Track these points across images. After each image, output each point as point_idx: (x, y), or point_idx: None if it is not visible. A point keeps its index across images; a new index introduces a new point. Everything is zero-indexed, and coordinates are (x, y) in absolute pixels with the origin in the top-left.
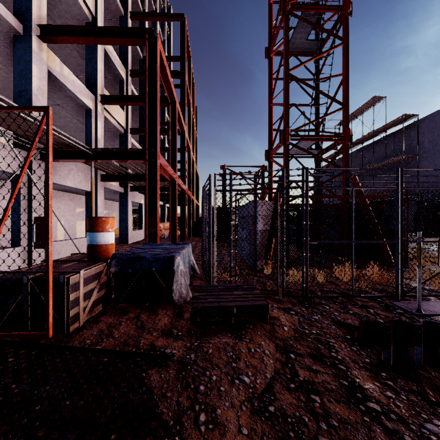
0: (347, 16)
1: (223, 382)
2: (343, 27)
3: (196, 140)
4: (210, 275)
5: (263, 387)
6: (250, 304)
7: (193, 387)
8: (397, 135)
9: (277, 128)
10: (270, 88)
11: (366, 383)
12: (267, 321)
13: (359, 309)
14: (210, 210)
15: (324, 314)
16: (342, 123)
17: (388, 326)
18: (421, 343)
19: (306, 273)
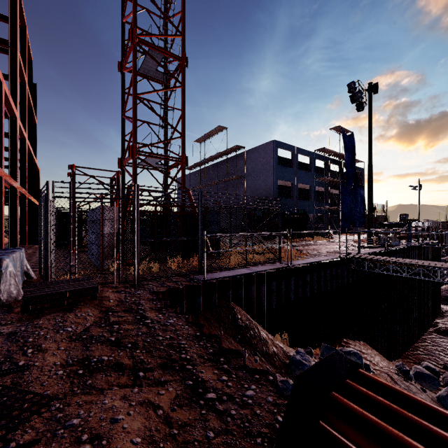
0: (184, 67)
1: (49, 333)
2: (182, 74)
3: (35, 125)
4: (47, 276)
5: (82, 330)
6: (82, 288)
7: (23, 341)
8: (234, 159)
9: (128, 141)
10: (123, 101)
11: (151, 315)
12: (97, 298)
13: (172, 283)
14: (48, 214)
15: (146, 289)
16: (198, 140)
17: (182, 288)
18: (200, 295)
19: (138, 264)
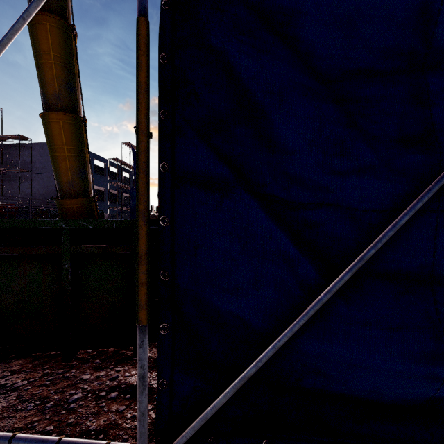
0: None
1: None
2: None
3: None
4: None
5: None
6: None
7: None
8: (13, 148)
9: None
10: None
11: None
12: None
13: None
14: None
15: None
16: None
17: None
18: None
19: None
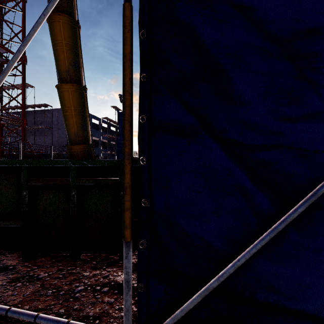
0: (25, 64)
1: None
2: (22, 68)
3: None
4: None
5: None
6: None
7: None
8: (41, 112)
9: None
10: None
11: None
12: None
13: None
14: None
15: None
16: None
17: None
18: None
19: None
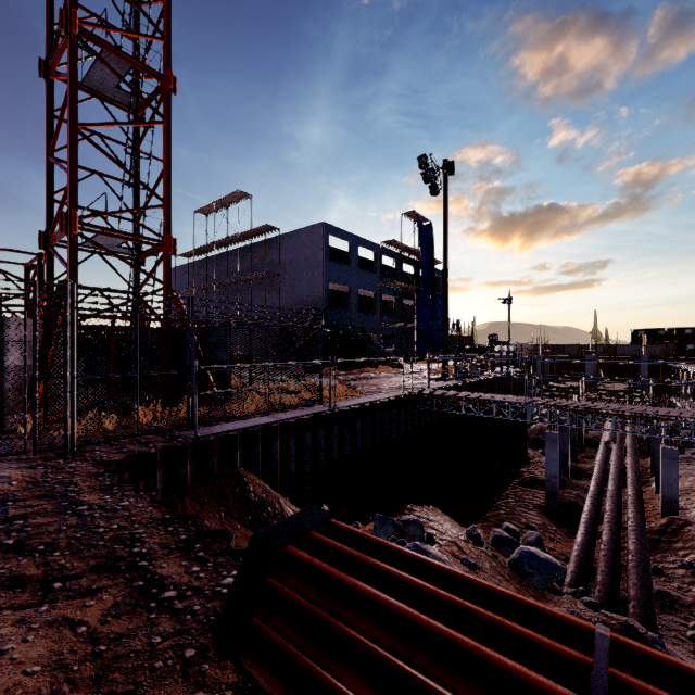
0: (169, 92)
1: None
2: (164, 103)
3: None
4: None
5: None
6: None
7: None
8: (263, 246)
9: (60, 204)
10: (50, 130)
11: (90, 498)
12: None
13: (138, 446)
14: None
15: (88, 459)
16: (203, 210)
17: (155, 453)
18: (188, 462)
19: (73, 417)
